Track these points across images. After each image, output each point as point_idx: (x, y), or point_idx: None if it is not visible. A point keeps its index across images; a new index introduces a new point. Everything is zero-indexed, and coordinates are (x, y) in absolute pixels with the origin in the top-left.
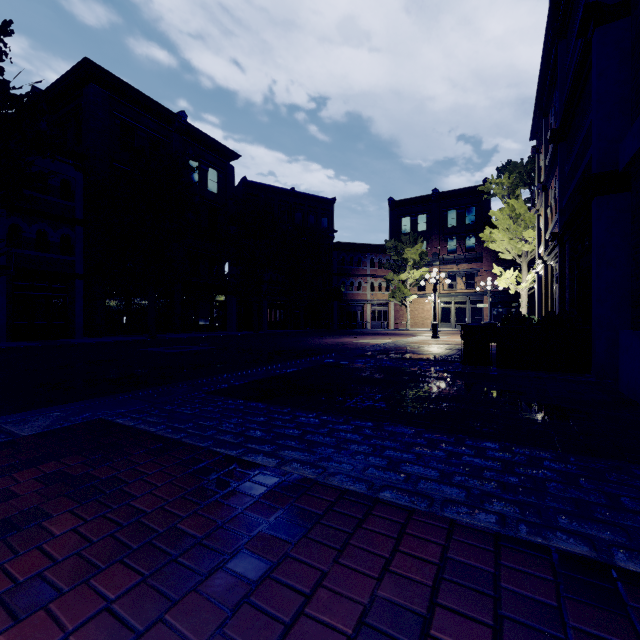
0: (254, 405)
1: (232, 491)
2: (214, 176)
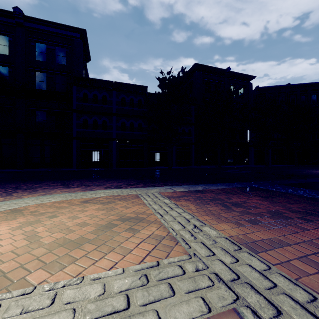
0: (304, 189)
1: (318, 202)
2: (242, 91)
